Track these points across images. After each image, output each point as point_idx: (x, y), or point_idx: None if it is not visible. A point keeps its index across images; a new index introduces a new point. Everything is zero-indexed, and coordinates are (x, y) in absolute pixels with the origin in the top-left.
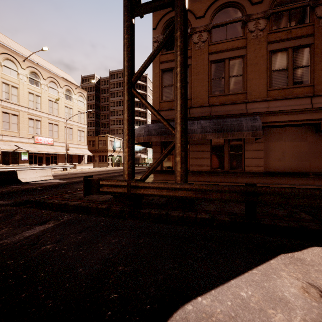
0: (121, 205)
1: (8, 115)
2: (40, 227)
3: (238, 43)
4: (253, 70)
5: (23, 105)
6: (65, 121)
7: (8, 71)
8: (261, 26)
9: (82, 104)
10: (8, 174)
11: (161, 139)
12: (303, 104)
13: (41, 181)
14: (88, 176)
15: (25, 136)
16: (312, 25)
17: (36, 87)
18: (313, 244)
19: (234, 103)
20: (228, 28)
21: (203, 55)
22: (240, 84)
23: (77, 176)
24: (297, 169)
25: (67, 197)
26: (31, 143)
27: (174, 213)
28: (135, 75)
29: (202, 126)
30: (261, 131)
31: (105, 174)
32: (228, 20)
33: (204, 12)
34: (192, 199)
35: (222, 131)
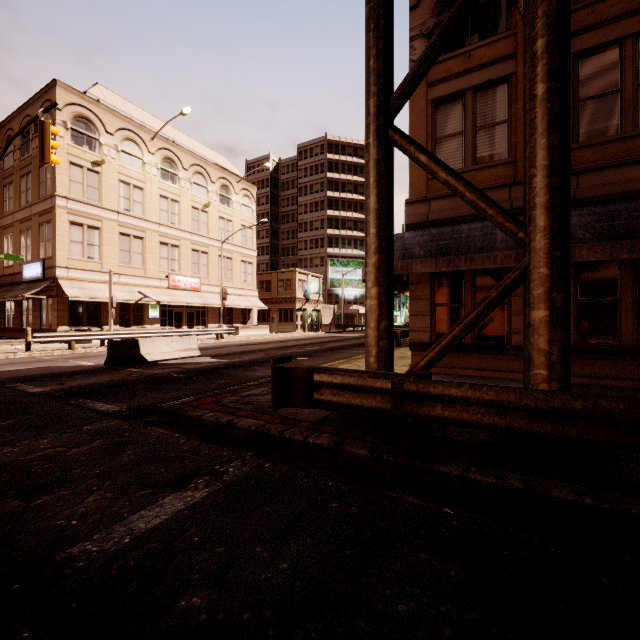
0: (366, 440)
1: (128, 238)
2: (174, 497)
3: None
4: None
5: (151, 220)
6: (219, 245)
7: (128, 160)
8: None
9: (248, 211)
10: (125, 346)
11: (437, 267)
12: None
13: (179, 360)
14: (282, 358)
15: (155, 274)
16: None
17: (173, 186)
18: None
19: None
20: None
21: None
22: None
23: (242, 350)
24: None
25: (231, 404)
26: (164, 287)
27: (558, 490)
28: (398, 91)
29: None
30: None
31: (295, 347)
32: None
33: None
34: (637, 453)
35: (626, 235)
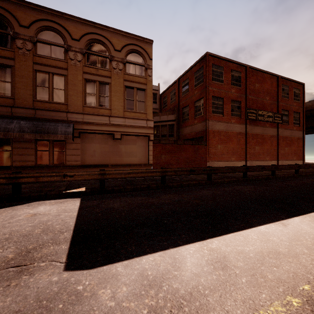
0: None
1: None
2: None
3: (61, 64)
4: (73, 88)
5: None
6: None
7: None
8: (79, 58)
9: None
10: None
11: None
12: (105, 120)
13: None
14: None
15: None
16: (110, 71)
17: None
18: (39, 201)
19: (57, 111)
20: (52, 49)
21: (27, 61)
22: (63, 96)
23: None
24: (102, 162)
25: None
26: None
27: None
28: None
29: (20, 126)
30: (72, 135)
31: None
32: (52, 42)
33: (29, 24)
34: None
35: (39, 132)
